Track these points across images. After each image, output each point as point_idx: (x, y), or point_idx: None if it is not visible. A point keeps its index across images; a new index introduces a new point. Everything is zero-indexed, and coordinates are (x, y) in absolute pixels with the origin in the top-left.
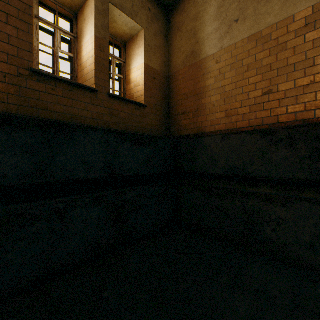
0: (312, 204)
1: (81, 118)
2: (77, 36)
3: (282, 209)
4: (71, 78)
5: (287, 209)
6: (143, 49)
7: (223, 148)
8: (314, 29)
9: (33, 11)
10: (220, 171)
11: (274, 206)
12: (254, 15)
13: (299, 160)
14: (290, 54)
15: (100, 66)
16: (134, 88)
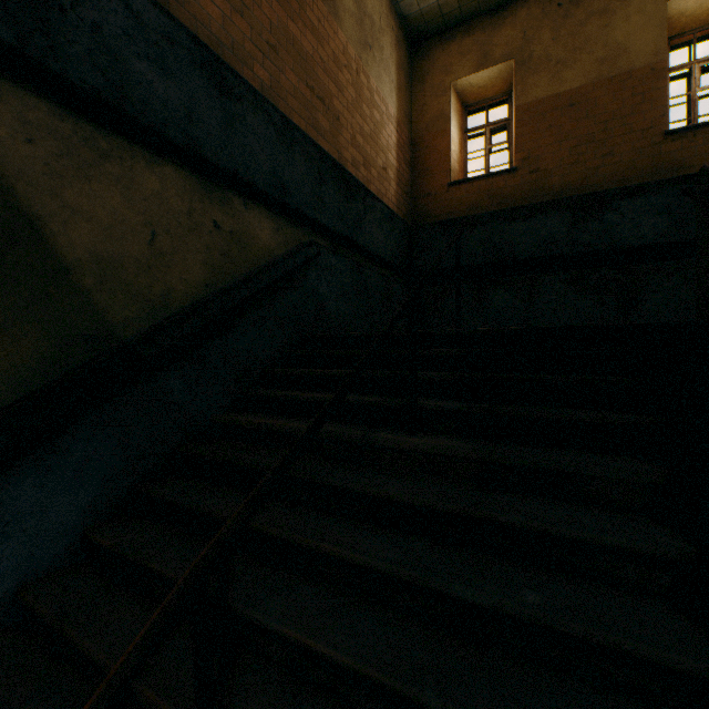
0: None
1: None
2: None
3: None
4: None
5: None
6: None
7: None
8: None
9: (665, 72)
10: None
11: None
12: None
13: None
14: None
15: None
16: None
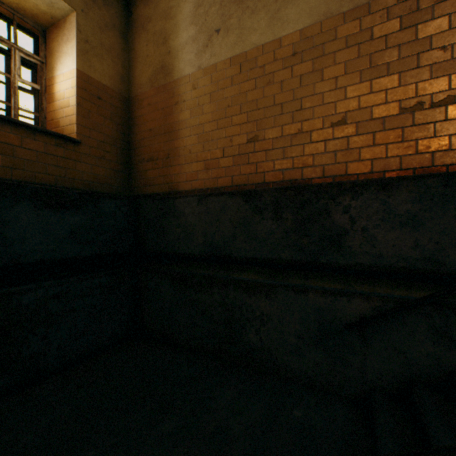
0: (297, 293)
1: None
2: None
3: (267, 302)
4: None
5: (272, 301)
6: (74, 45)
7: (200, 216)
8: (301, 61)
9: None
10: (197, 249)
11: (258, 298)
12: (239, 27)
13: (285, 235)
14: (278, 90)
15: None
16: (61, 110)
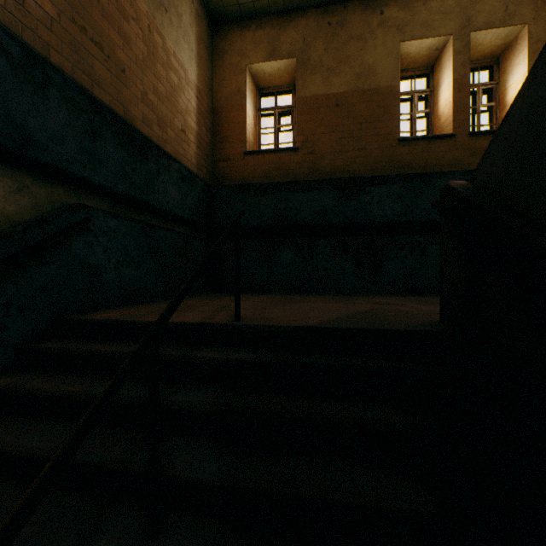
0: None
1: (437, 167)
2: (432, 89)
3: None
4: (426, 133)
5: None
6: (525, 53)
7: None
8: None
9: (399, 95)
10: None
11: None
12: None
13: None
14: None
15: (458, 109)
16: None
